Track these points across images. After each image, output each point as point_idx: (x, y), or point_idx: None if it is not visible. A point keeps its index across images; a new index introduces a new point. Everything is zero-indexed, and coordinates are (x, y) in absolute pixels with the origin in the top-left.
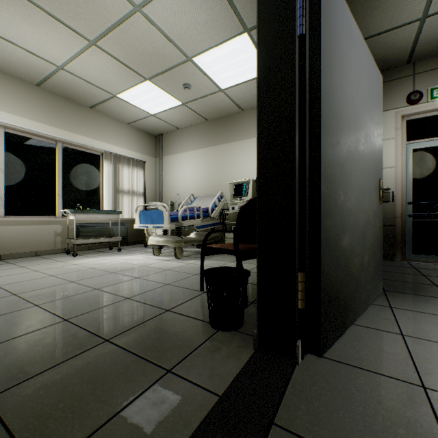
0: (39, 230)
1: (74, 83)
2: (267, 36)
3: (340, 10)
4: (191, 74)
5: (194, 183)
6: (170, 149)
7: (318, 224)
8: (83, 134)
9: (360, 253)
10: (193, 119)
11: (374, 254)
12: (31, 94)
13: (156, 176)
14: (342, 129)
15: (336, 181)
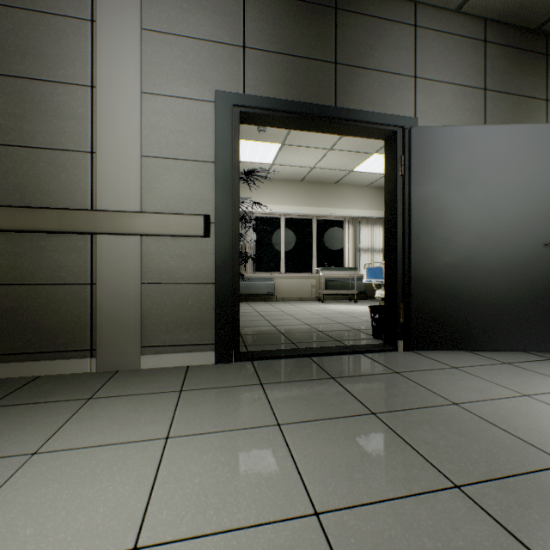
0: (302, 283)
1: (322, 173)
2: (387, 176)
3: (443, 139)
4: None
5: None
6: None
7: (410, 277)
8: (330, 206)
9: (489, 301)
10: None
11: (539, 308)
12: (297, 188)
13: None
14: (447, 215)
15: (435, 251)
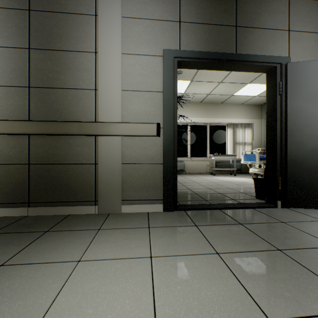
0: (200, 163)
1: (214, 97)
2: (268, 96)
3: (310, 69)
4: None
5: None
6: None
7: (286, 160)
8: (218, 117)
9: None
10: None
11: None
12: (198, 107)
13: (261, 131)
14: (313, 119)
15: (304, 143)
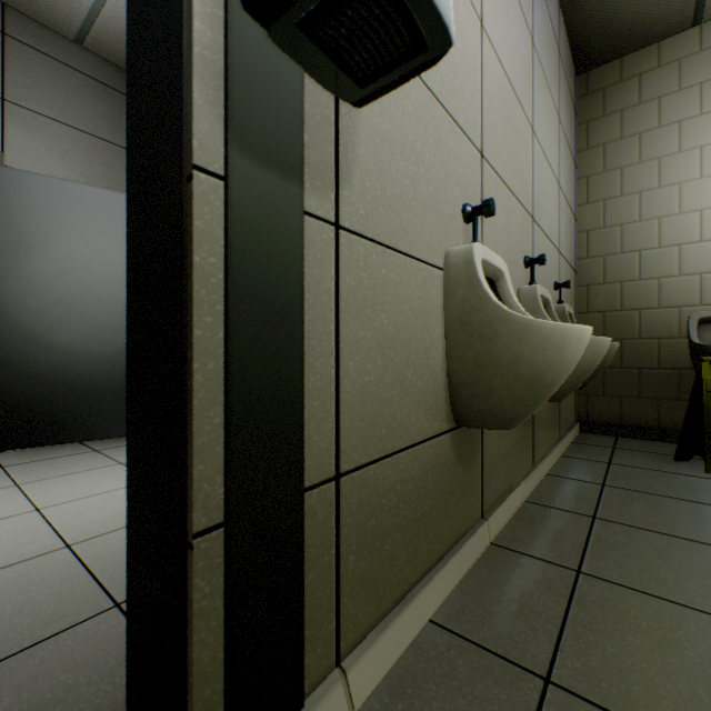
0: None
1: None
2: None
3: (35, 188)
4: None
5: None
6: None
7: None
8: None
9: (102, 384)
10: None
11: None
12: None
13: None
14: (41, 282)
15: (22, 325)
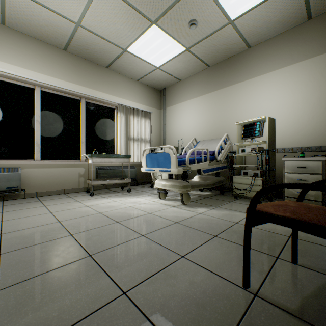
0: (66, 172)
1: (91, 42)
2: None
3: None
4: (199, 5)
5: (194, 129)
6: (172, 100)
7: None
8: (101, 90)
9: None
10: (194, 67)
11: None
12: (60, 58)
13: (160, 125)
14: None
15: None
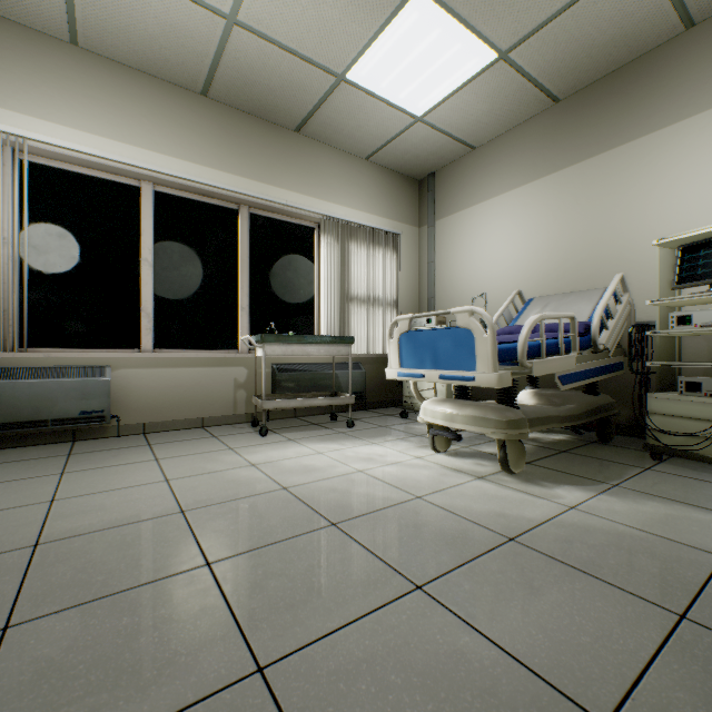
0: (207, 378)
1: (262, 64)
2: None
3: None
4: None
5: (513, 269)
6: (451, 201)
7: None
8: (284, 185)
9: None
10: (516, 107)
11: None
12: (194, 114)
13: (420, 265)
14: None
15: None
